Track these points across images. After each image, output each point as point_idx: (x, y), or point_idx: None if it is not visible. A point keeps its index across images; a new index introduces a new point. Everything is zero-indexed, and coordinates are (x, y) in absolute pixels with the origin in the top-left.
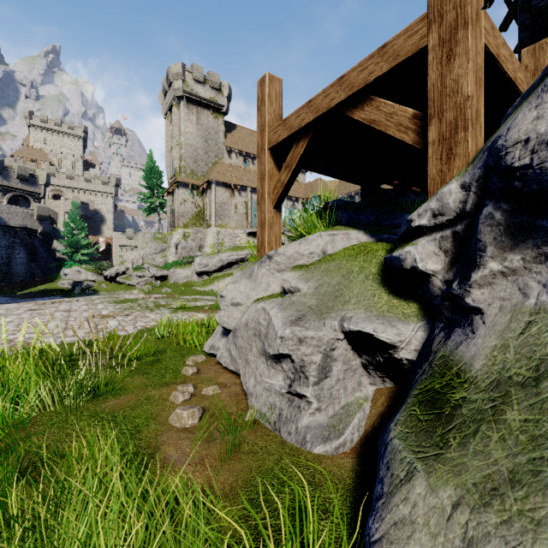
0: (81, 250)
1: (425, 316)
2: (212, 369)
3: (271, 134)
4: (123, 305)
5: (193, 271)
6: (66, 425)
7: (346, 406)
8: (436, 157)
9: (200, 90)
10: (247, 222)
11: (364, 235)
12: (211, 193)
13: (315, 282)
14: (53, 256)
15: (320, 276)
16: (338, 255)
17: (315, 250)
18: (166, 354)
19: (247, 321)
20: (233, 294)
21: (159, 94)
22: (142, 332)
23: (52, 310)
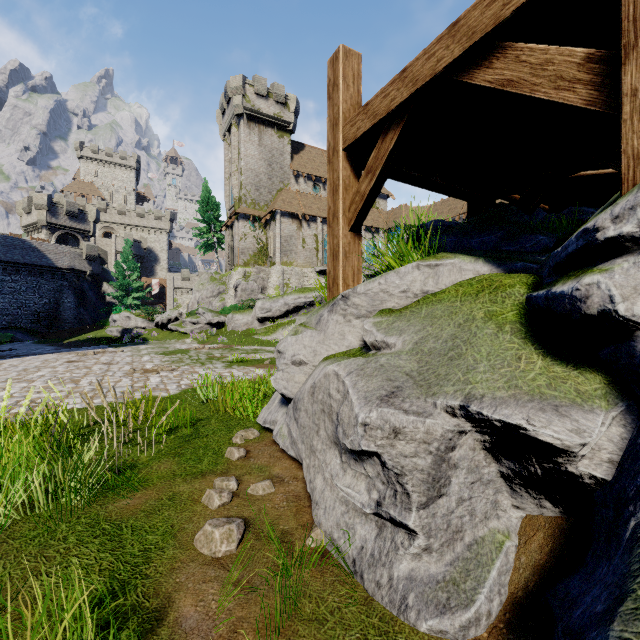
0: (132, 293)
1: (621, 398)
2: (266, 451)
3: (346, 129)
4: (172, 357)
5: (253, 317)
6: (51, 540)
7: (474, 544)
8: (639, 118)
9: (263, 105)
10: (317, 258)
11: (484, 264)
12: (275, 225)
13: (413, 334)
14: (103, 300)
15: (421, 325)
16: (447, 294)
17: (410, 287)
18: (209, 426)
19: (313, 389)
20: (294, 348)
21: (217, 113)
22: (186, 393)
23: (92, 362)
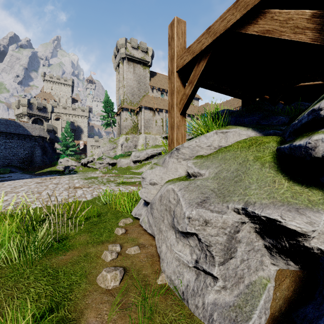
0: (69, 148)
1: None
2: (136, 230)
3: (178, 61)
4: (89, 180)
5: (130, 160)
6: (20, 278)
7: (250, 285)
8: None
9: (135, 53)
10: (162, 130)
11: (252, 131)
12: (141, 113)
13: (215, 168)
14: (55, 152)
15: (219, 163)
16: (232, 147)
17: (212, 144)
18: (107, 216)
19: (161, 198)
20: (151, 176)
21: (112, 57)
22: (95, 199)
23: (48, 183)
